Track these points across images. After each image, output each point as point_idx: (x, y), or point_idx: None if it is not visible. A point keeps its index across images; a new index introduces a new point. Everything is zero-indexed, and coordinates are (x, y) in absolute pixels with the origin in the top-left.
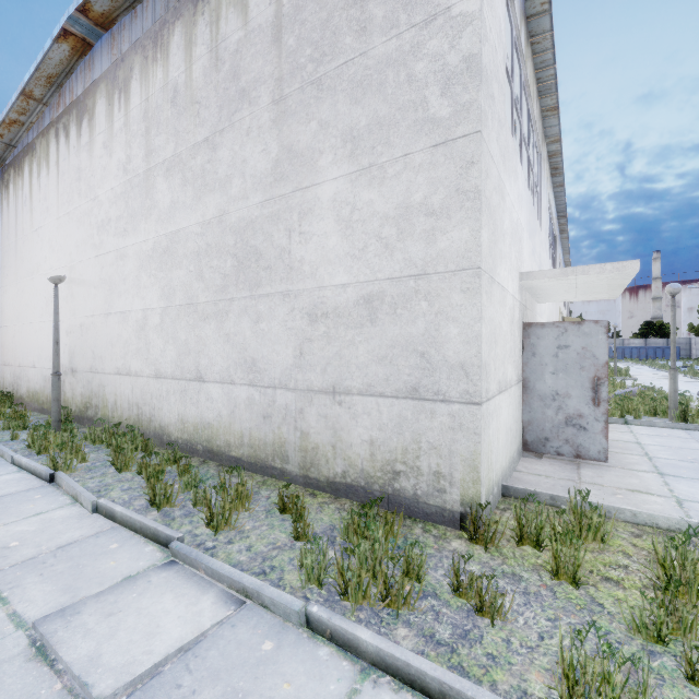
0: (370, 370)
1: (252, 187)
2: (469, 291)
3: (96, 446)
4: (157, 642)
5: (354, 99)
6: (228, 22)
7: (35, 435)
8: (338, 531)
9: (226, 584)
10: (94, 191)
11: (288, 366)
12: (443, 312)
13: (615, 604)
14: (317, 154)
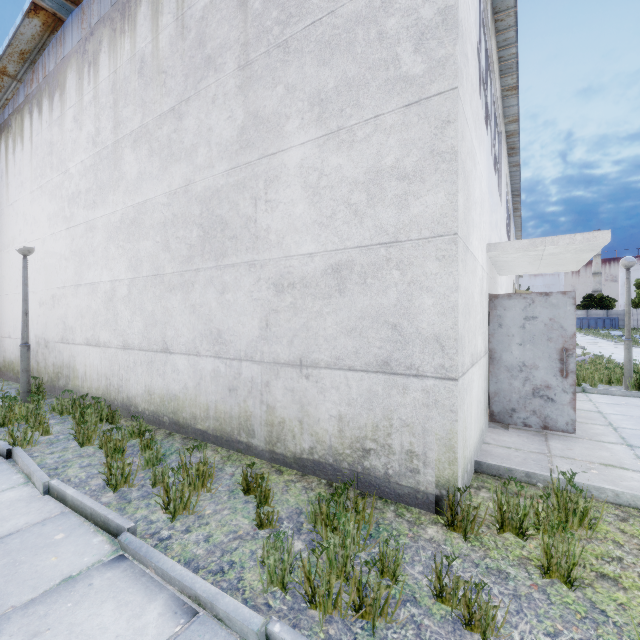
0: (339, 343)
1: (218, 155)
2: (444, 258)
3: (63, 417)
4: None
5: (322, 61)
6: None
7: (0, 406)
8: (304, 515)
9: (177, 588)
10: (65, 164)
11: (254, 338)
12: (417, 282)
13: (619, 611)
14: (283, 119)
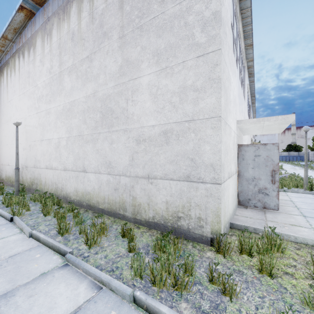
0: (166, 167)
1: (109, 79)
2: (215, 128)
3: (35, 202)
4: (54, 313)
5: (158, 35)
6: (98, 0)
7: (6, 197)
8: (150, 247)
9: (93, 277)
10: (35, 82)
11: (126, 165)
12: (202, 139)
13: (292, 288)
14: (140, 62)
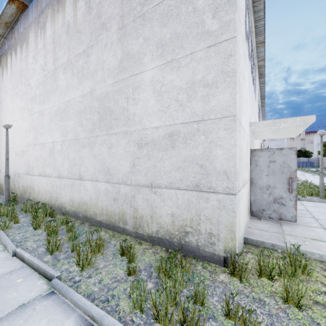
0: (172, 174)
1: (108, 75)
2: (229, 129)
3: (27, 213)
4: None
5: (162, 24)
6: None
7: None
8: (153, 268)
9: (82, 311)
10: (28, 81)
11: (127, 172)
12: (214, 142)
13: None
14: (142, 55)
